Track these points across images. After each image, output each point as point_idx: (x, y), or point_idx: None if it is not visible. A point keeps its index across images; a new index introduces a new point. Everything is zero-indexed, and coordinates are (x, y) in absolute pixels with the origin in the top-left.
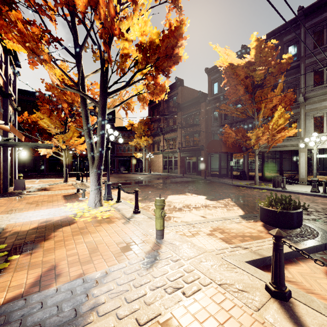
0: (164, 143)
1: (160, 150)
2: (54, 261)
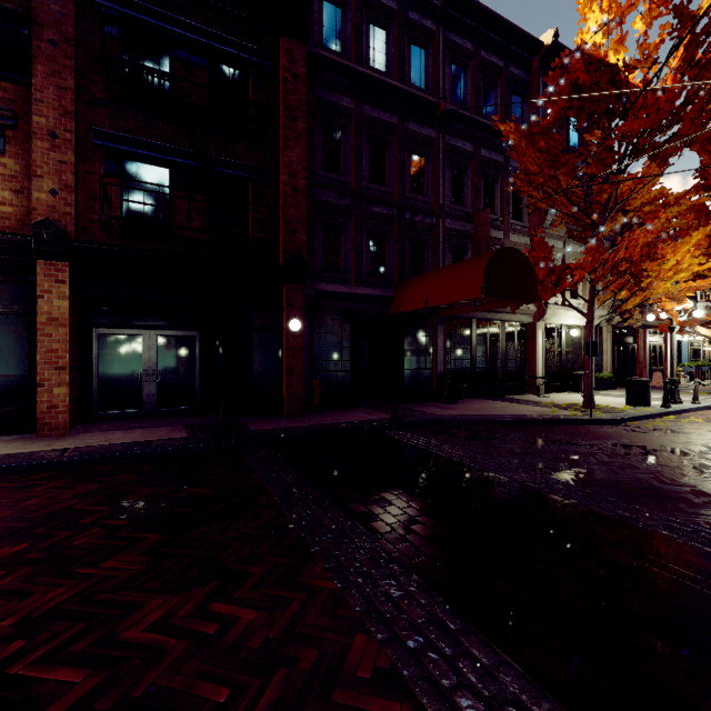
0: None
1: None
2: None
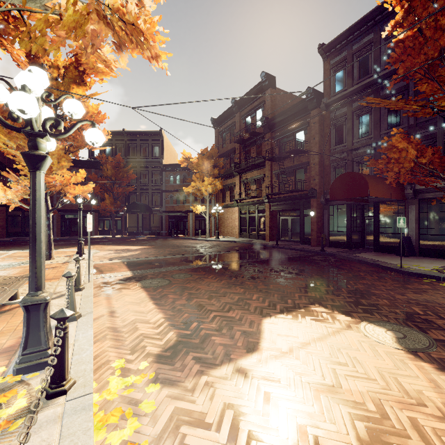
0: (241, 189)
1: (235, 201)
2: None
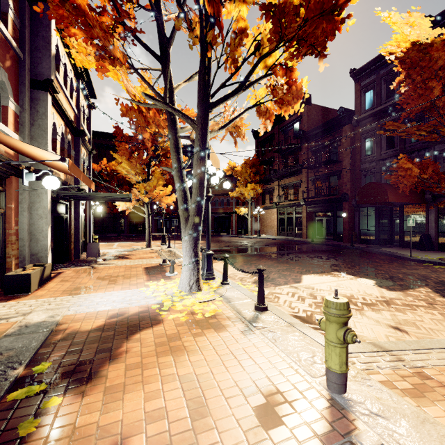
0: (279, 193)
1: (274, 203)
2: (121, 429)
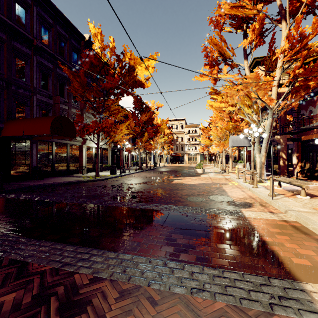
0: None
1: None
2: None
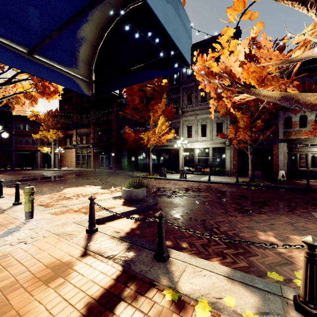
0: (77, 138)
1: (73, 145)
2: None
